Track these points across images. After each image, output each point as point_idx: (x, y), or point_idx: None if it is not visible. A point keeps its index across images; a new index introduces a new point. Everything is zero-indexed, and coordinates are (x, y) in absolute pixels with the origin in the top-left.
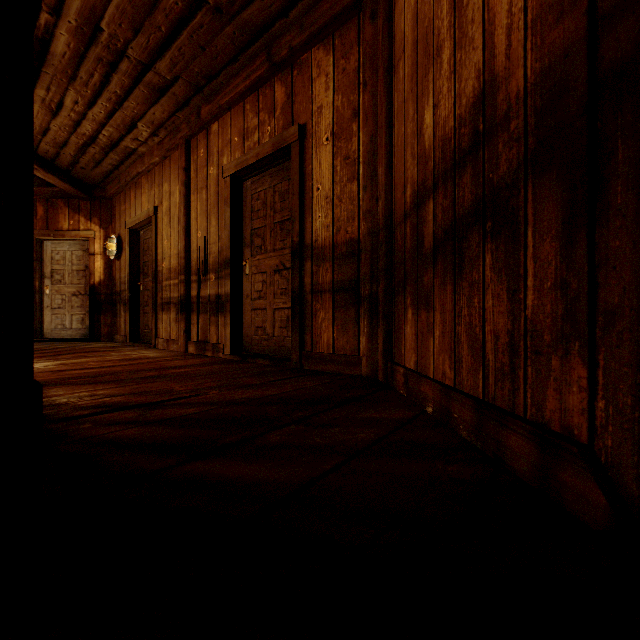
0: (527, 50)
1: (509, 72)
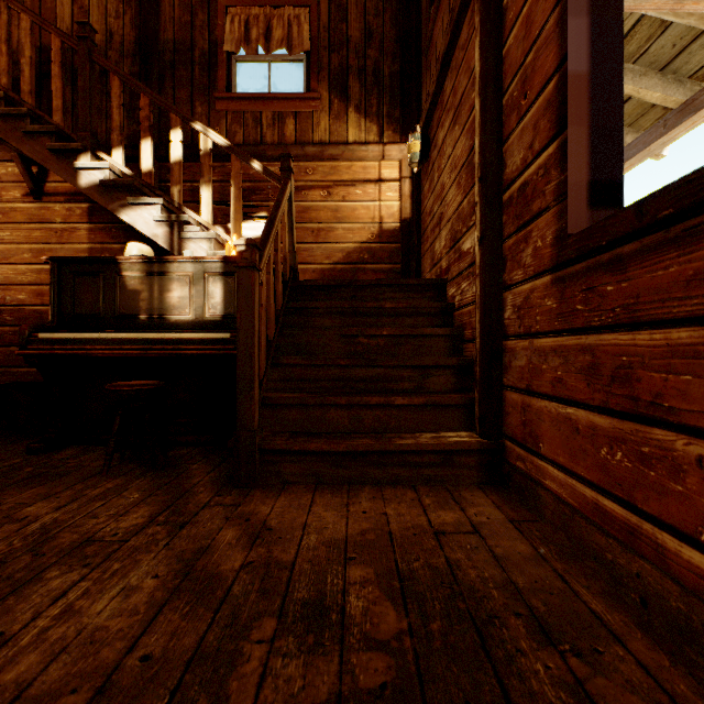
0: None
1: (19, 53)
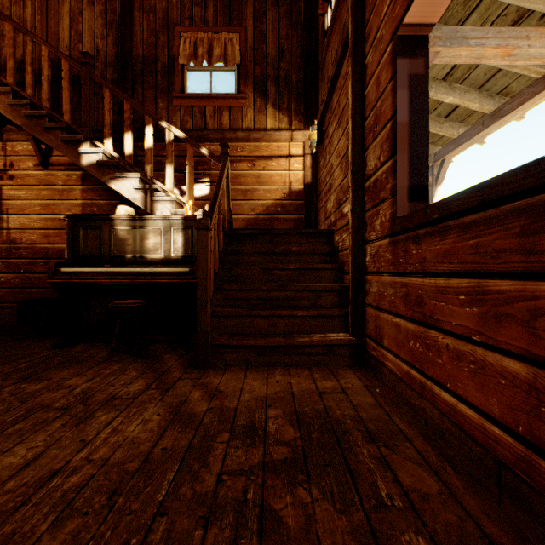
0: (36, 63)
1: None
